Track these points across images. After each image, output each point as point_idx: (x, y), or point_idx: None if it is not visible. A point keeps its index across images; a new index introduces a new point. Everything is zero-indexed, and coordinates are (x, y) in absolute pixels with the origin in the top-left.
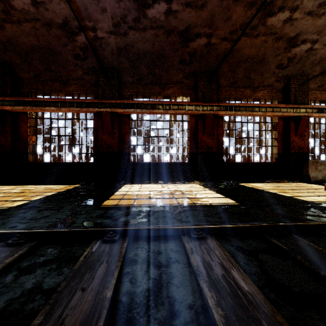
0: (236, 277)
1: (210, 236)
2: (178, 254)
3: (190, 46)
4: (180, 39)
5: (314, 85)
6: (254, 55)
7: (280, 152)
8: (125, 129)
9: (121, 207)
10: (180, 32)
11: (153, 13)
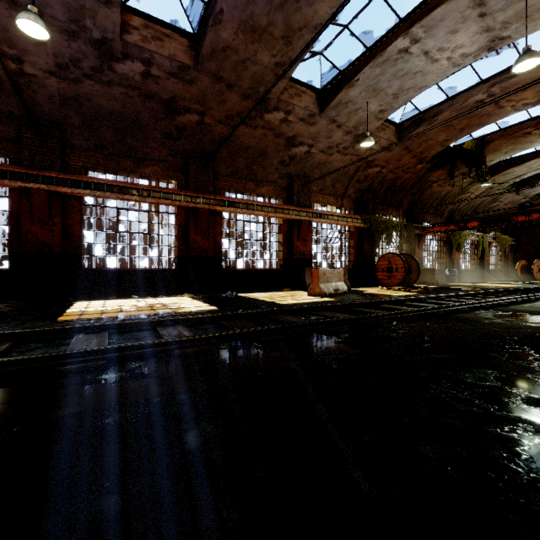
0: (185, 333)
1: (179, 324)
2: (151, 334)
3: (178, 119)
4: (163, 109)
5: (316, 188)
6: (255, 146)
7: (285, 257)
8: (73, 217)
9: (86, 319)
10: (163, 100)
11: (123, 69)
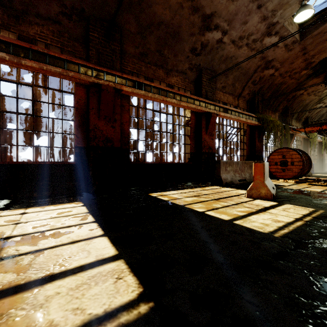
0: None
1: None
2: None
3: None
4: None
5: (219, 85)
6: (168, 21)
7: (192, 151)
8: None
9: None
10: None
11: None
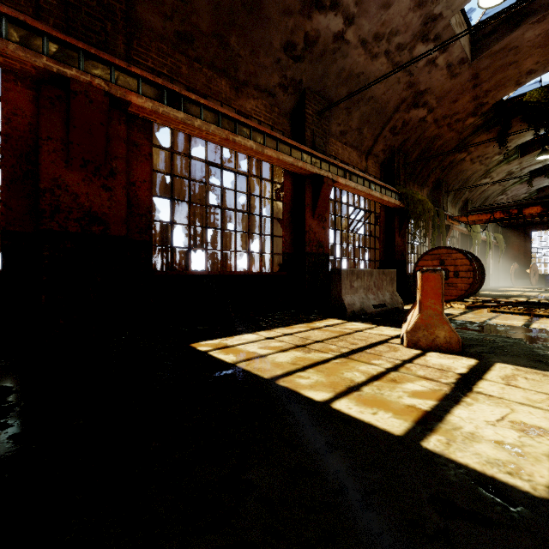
0: None
1: None
2: None
3: None
4: None
5: (335, 128)
6: None
7: (287, 250)
8: None
9: None
10: None
11: None
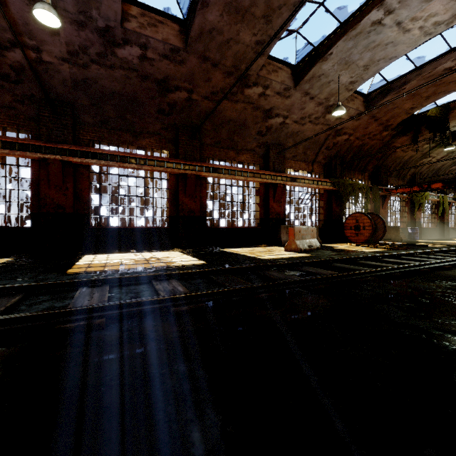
0: (179, 288)
1: (172, 278)
2: (148, 288)
3: (169, 96)
4: (157, 88)
5: (289, 155)
6: (236, 118)
7: (261, 217)
8: (82, 183)
9: (91, 272)
10: (157, 80)
11: (124, 53)
